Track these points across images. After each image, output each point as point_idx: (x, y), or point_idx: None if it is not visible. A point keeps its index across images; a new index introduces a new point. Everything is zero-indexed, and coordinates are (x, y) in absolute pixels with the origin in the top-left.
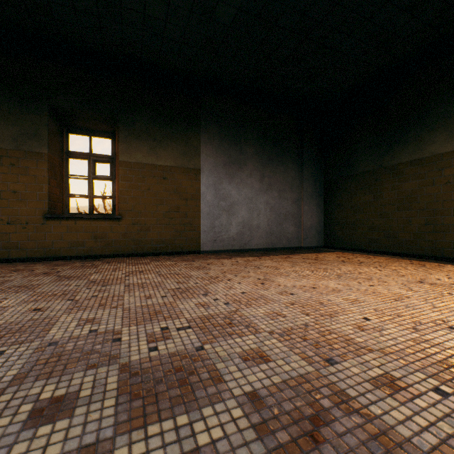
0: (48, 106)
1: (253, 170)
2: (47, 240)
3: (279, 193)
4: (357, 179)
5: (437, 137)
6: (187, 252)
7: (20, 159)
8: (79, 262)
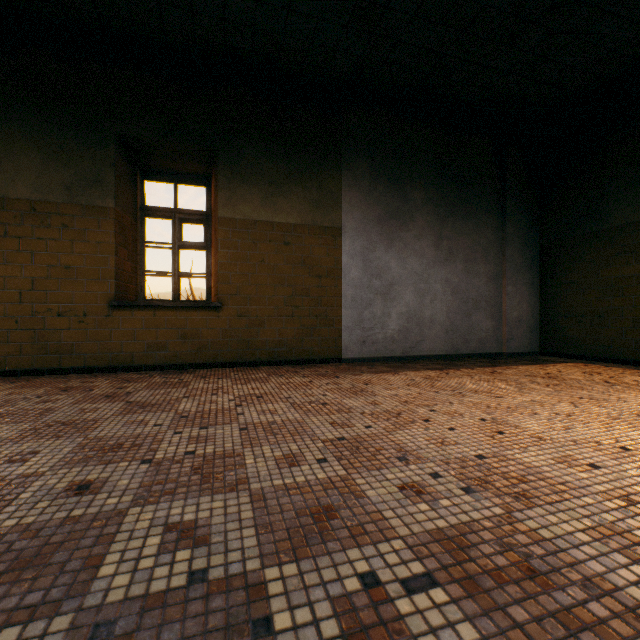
0: (115, 135)
1: (424, 228)
2: (114, 340)
3: (465, 265)
4: (609, 238)
5: None
6: (321, 360)
7: (76, 218)
8: (160, 375)
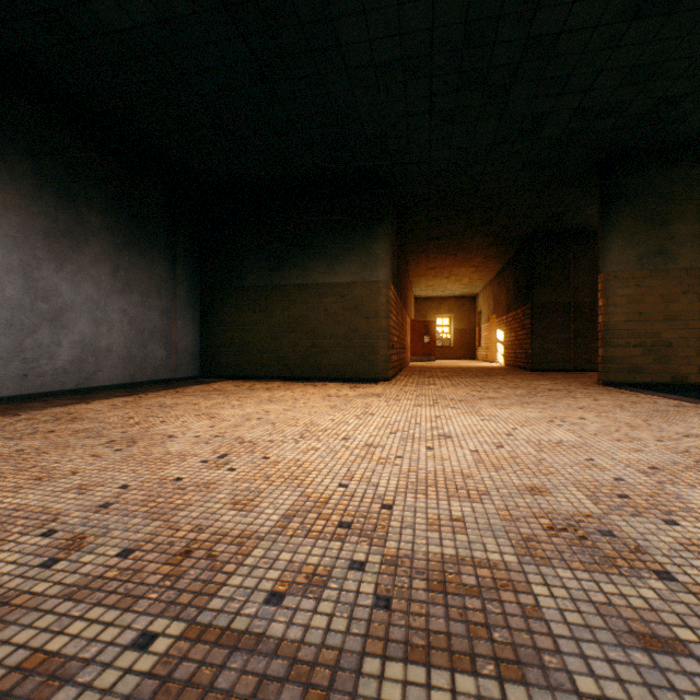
0: None
1: (102, 255)
2: None
3: (143, 297)
4: (246, 294)
5: (319, 267)
6: None
7: None
8: None
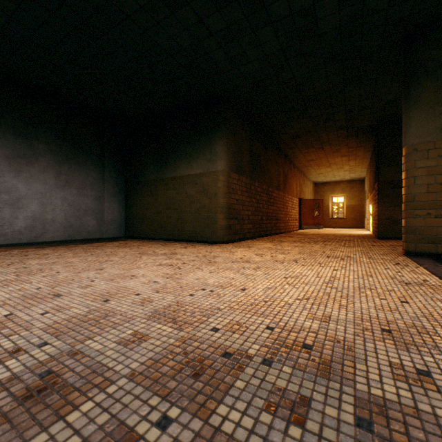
0: None
1: (48, 167)
2: None
3: (79, 190)
4: (145, 185)
5: (183, 164)
6: None
7: None
8: None
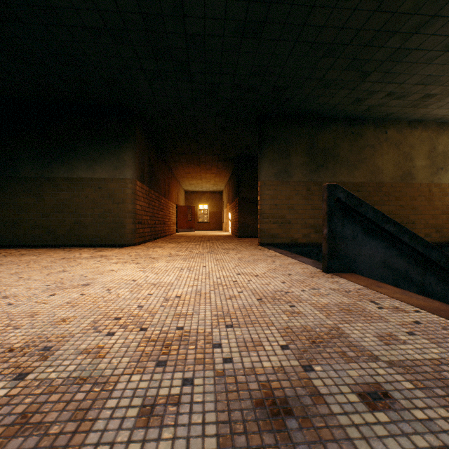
0: None
1: None
2: None
3: None
4: (21, 182)
5: (82, 166)
6: None
7: None
8: None
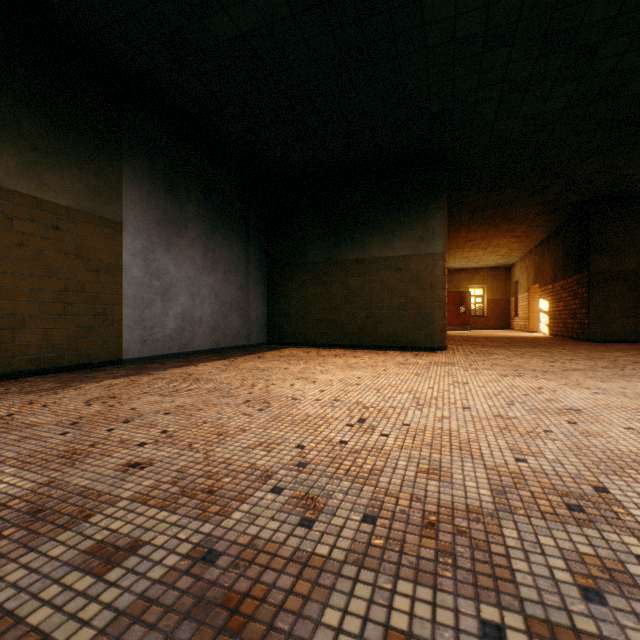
0: None
1: (196, 239)
2: None
3: (224, 274)
4: (307, 269)
5: (375, 242)
6: (100, 363)
7: None
8: None
